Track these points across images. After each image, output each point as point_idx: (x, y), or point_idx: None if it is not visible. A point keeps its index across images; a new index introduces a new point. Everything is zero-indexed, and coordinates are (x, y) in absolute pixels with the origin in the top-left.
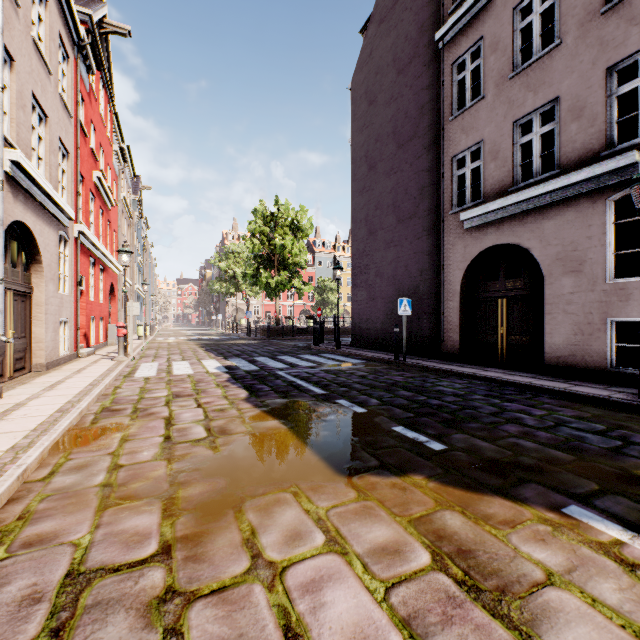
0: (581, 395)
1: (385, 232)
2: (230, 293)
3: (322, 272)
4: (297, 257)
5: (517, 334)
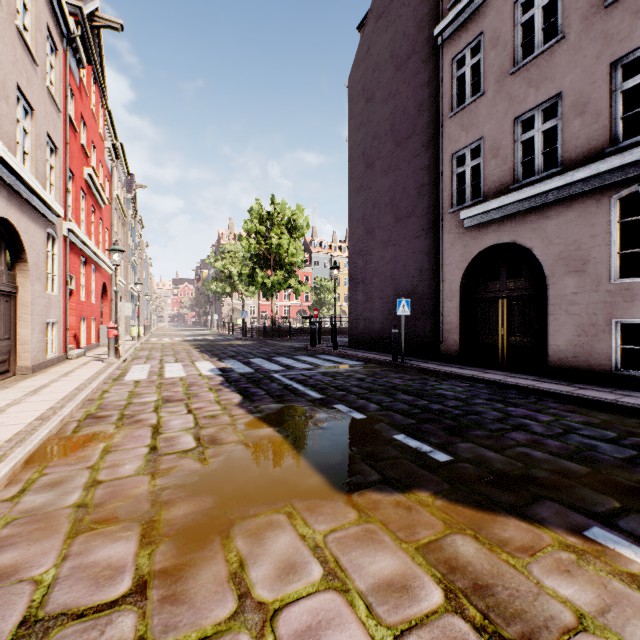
0: (587, 399)
1: (383, 231)
2: (226, 293)
3: (319, 272)
4: (293, 257)
5: (518, 335)
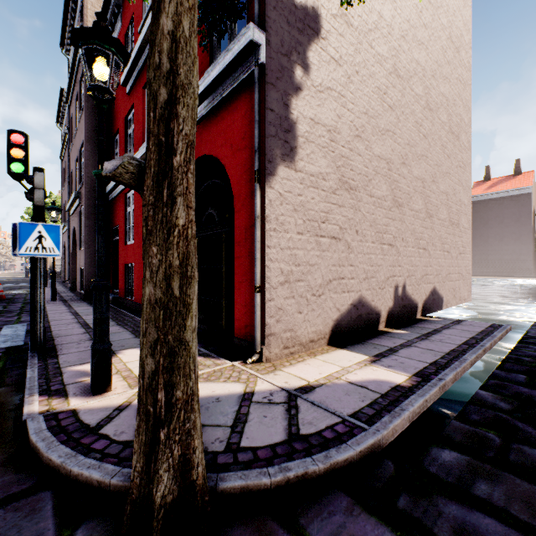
0: None
1: None
2: None
3: None
4: None
5: None
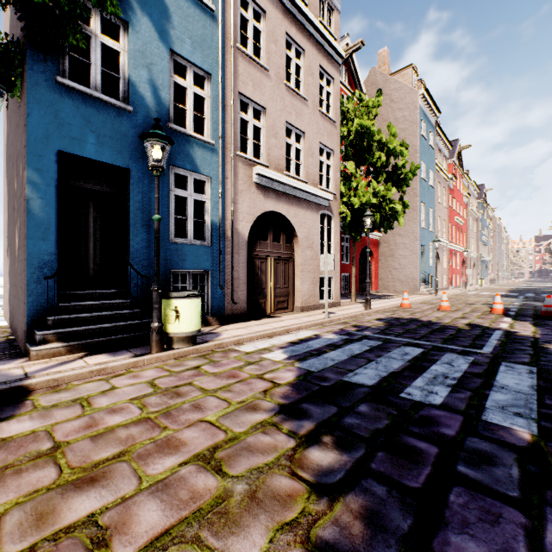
0: None
1: None
2: None
3: None
4: None
5: None
